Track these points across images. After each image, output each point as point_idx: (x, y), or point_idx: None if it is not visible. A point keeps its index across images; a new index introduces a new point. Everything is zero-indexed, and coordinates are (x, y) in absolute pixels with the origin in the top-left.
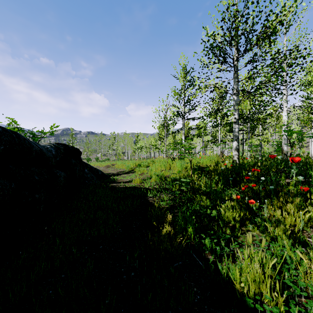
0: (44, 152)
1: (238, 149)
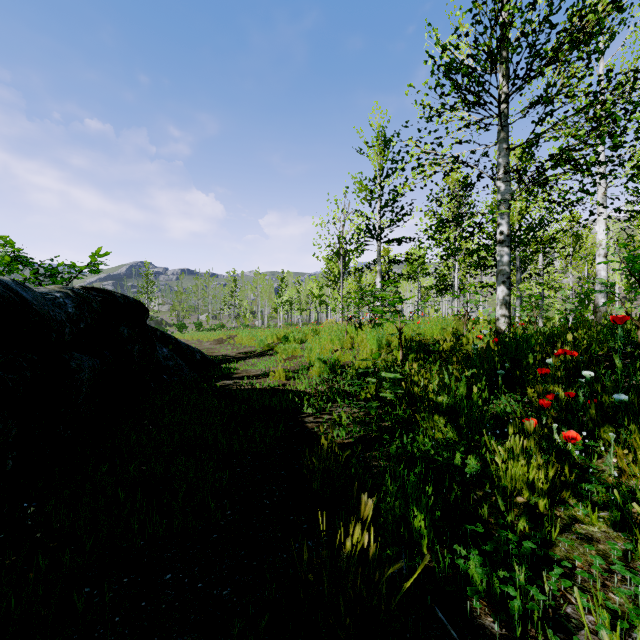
0: (35, 309)
1: (509, 303)
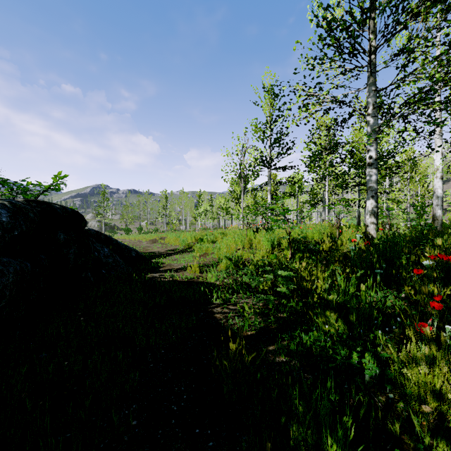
0: None
1: (376, 213)
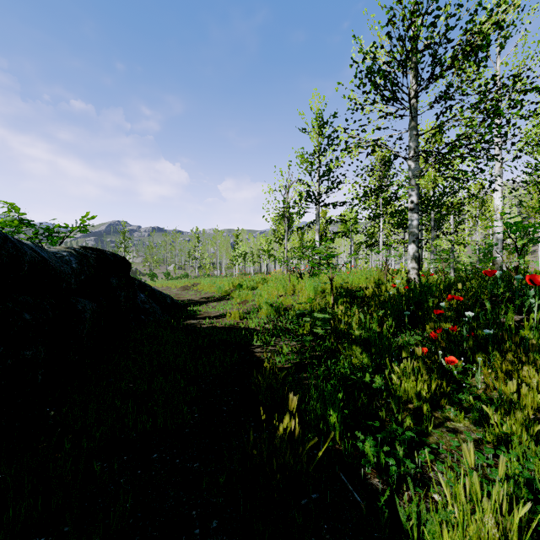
0: (52, 265)
1: (417, 258)
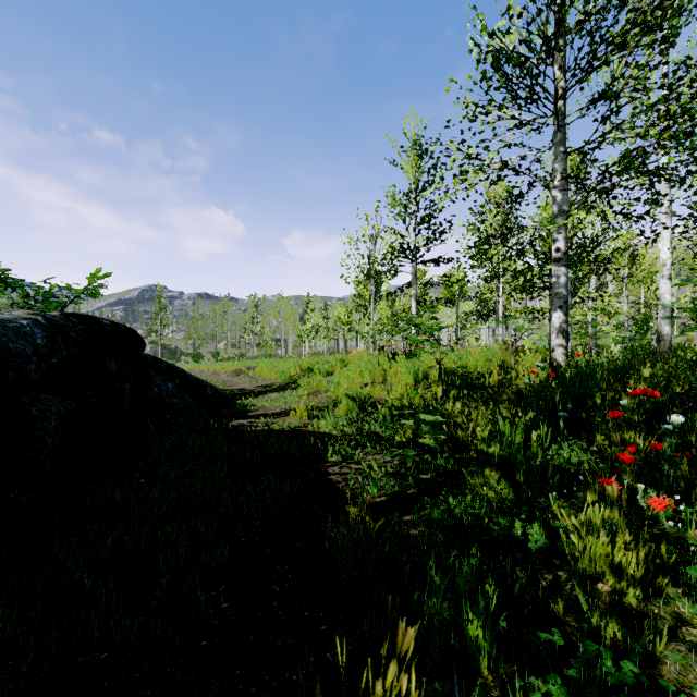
0: None
1: (566, 331)
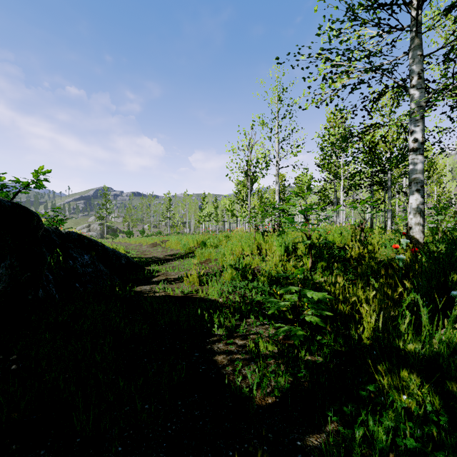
0: None
1: (423, 211)
